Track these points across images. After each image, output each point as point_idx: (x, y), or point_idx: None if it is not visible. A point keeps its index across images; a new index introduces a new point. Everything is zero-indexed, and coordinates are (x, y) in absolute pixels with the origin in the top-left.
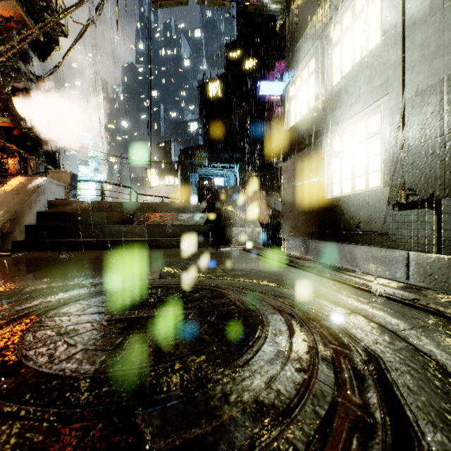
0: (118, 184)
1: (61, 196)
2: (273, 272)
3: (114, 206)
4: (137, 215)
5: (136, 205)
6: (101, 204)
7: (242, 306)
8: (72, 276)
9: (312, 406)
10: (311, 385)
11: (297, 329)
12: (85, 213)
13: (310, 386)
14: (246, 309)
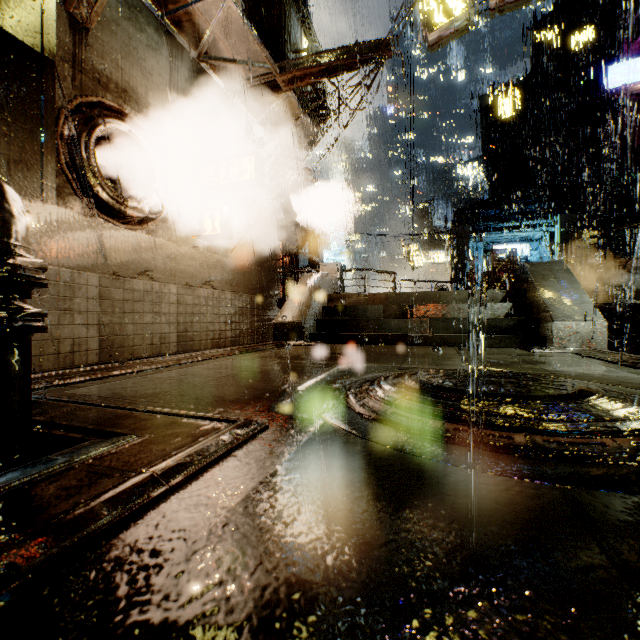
0: (381, 271)
1: (336, 289)
2: (623, 376)
3: (389, 297)
4: (416, 308)
5: (413, 295)
6: (375, 296)
7: (578, 385)
8: (387, 362)
9: (635, 423)
10: (638, 418)
11: (637, 402)
12: (363, 307)
13: (637, 418)
14: (583, 386)
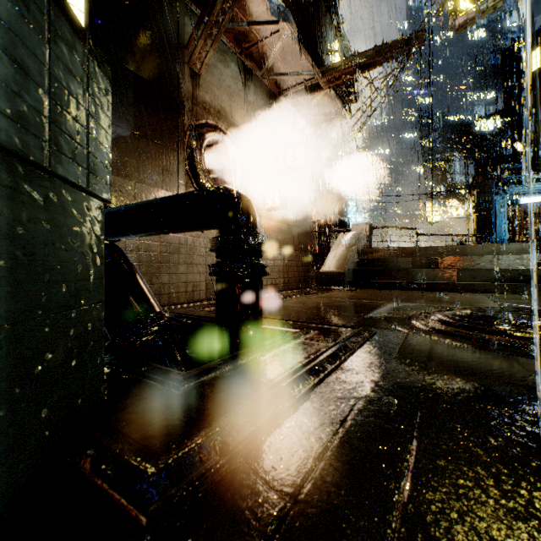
0: (403, 227)
1: (366, 245)
2: None
3: (416, 251)
4: (443, 260)
5: (439, 249)
6: (404, 250)
7: None
8: (427, 303)
9: None
10: None
11: None
12: (393, 259)
13: None
14: None
